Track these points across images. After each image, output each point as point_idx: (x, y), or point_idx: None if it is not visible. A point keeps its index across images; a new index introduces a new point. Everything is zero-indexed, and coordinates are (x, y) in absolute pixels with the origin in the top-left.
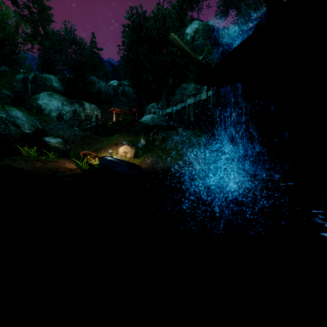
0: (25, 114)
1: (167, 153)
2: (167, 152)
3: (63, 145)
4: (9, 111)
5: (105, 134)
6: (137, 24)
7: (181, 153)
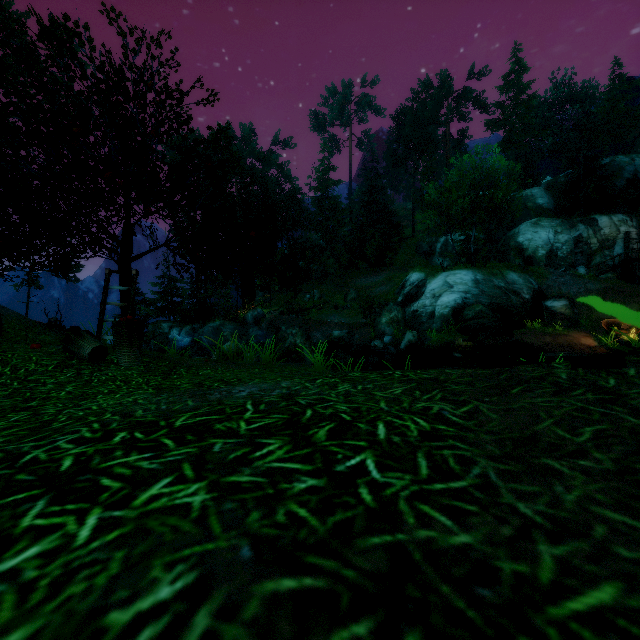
0: (519, 275)
1: None
2: None
3: (569, 309)
4: (506, 276)
5: None
6: None
7: None
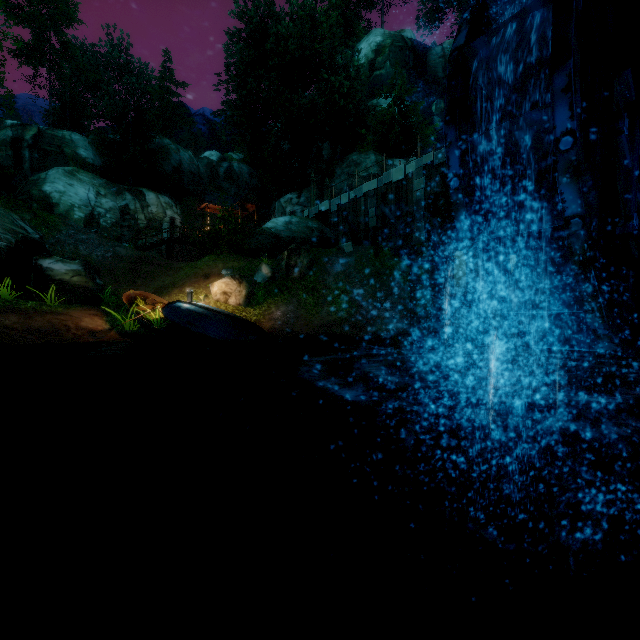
0: None
1: (319, 295)
2: (319, 293)
3: (85, 277)
4: None
5: (190, 259)
6: (257, 27)
7: (350, 296)
